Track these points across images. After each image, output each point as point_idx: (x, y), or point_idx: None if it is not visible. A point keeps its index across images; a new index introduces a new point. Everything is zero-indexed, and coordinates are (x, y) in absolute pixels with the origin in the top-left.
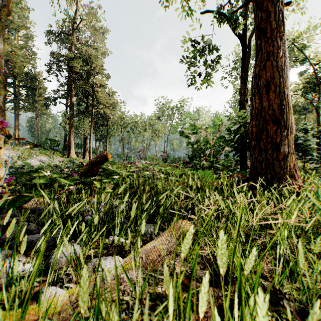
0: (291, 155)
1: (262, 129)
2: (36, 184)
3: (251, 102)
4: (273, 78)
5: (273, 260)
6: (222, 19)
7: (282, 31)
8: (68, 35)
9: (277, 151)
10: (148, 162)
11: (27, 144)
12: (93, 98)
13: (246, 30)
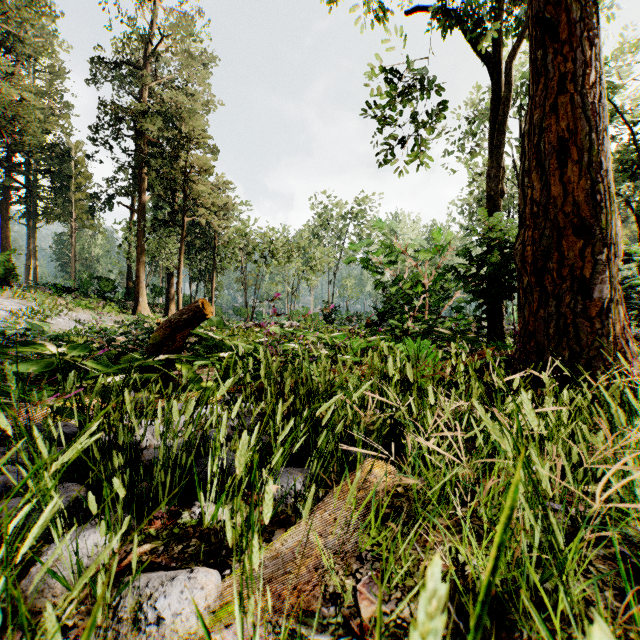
0: (615, 307)
1: (549, 248)
2: (9, 375)
3: (519, 189)
4: (574, 132)
5: (613, 577)
6: (451, 20)
7: (594, 28)
8: (135, 67)
9: (585, 296)
10: (296, 324)
11: (51, 286)
12: (185, 194)
13: (501, 45)
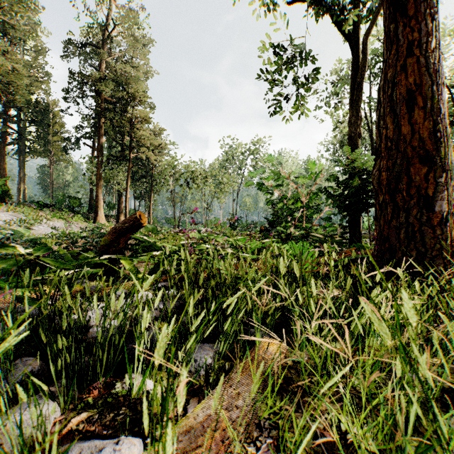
0: (450, 218)
1: (400, 173)
2: None
3: (376, 129)
4: (419, 85)
5: None
6: (323, 9)
7: (434, 7)
8: (95, 47)
9: (428, 210)
10: (210, 230)
11: (35, 203)
12: (130, 137)
13: (358, 27)
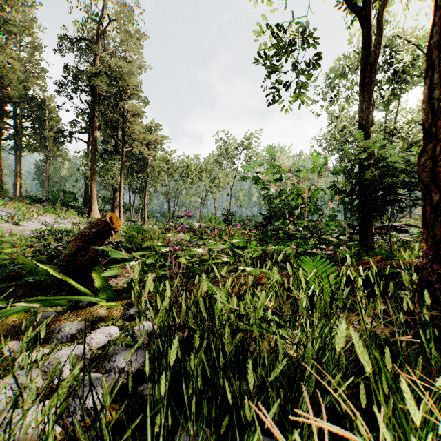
0: None
1: None
2: None
3: (424, 103)
4: None
5: None
6: None
7: None
8: (89, 41)
9: None
10: (204, 225)
11: (28, 198)
12: (124, 132)
13: (370, 0)
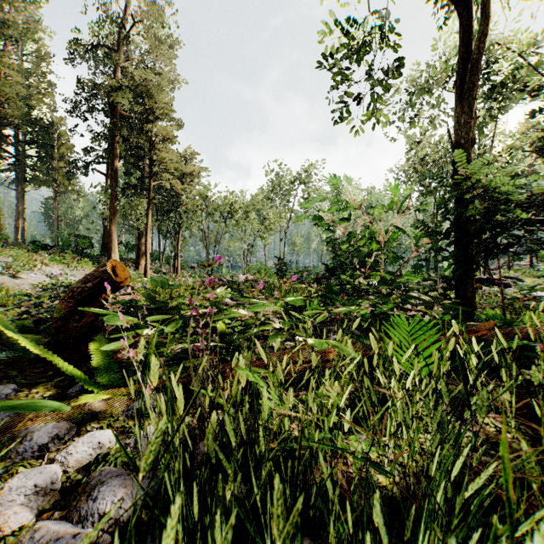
0: None
1: None
2: None
3: None
4: None
5: None
6: None
7: None
8: (108, 48)
9: None
10: (251, 277)
11: (30, 243)
12: (152, 161)
13: None
